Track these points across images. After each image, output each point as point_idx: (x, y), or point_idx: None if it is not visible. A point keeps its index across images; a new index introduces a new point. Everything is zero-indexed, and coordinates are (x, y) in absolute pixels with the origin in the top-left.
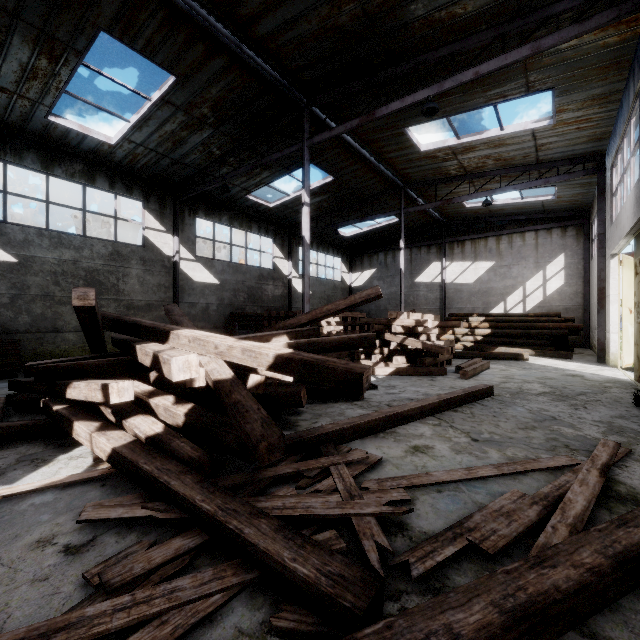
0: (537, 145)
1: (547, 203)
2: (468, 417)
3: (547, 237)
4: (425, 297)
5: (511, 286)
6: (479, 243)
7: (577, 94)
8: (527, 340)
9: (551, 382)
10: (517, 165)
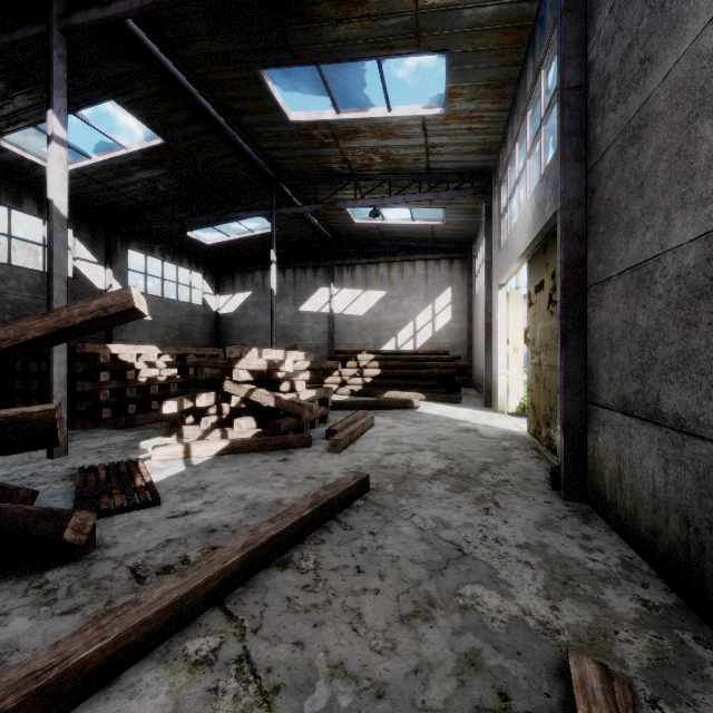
0: (428, 145)
1: (436, 230)
2: (303, 589)
3: (436, 268)
4: (311, 330)
5: (402, 320)
6: (370, 269)
7: (472, 71)
8: (418, 381)
9: (446, 446)
10: (407, 171)
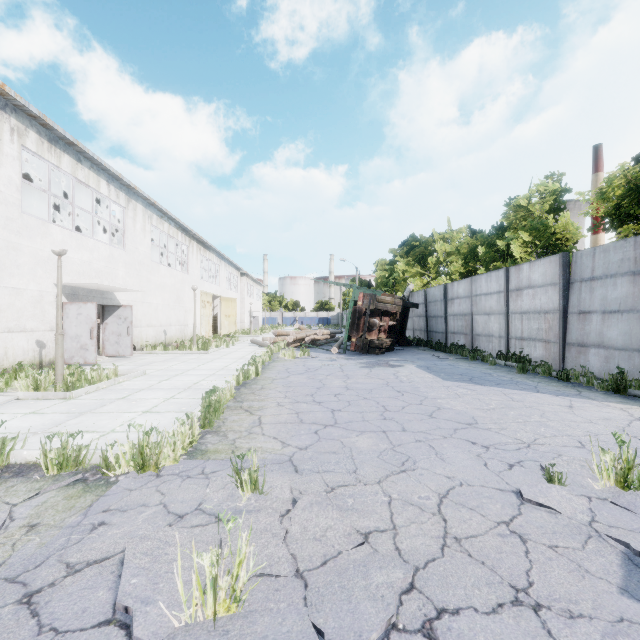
0: None
1: None
2: None
3: None
4: None
5: None
6: None
7: None
8: None
9: None
10: None
